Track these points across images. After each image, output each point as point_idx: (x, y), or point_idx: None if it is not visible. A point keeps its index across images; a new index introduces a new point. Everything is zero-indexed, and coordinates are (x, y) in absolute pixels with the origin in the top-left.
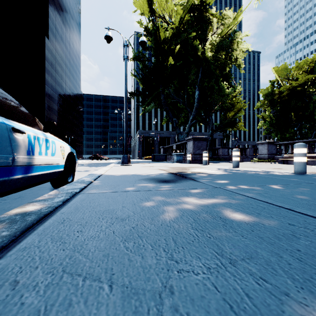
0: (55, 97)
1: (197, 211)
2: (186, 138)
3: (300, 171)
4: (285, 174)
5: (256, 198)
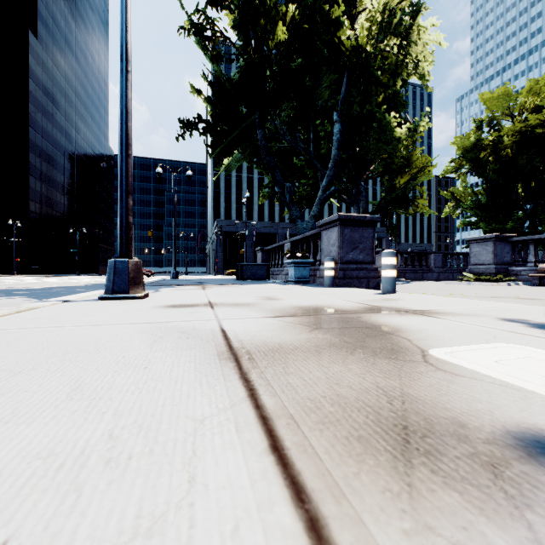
0: (51, 153)
1: None
2: (319, 222)
3: None
4: None
5: None
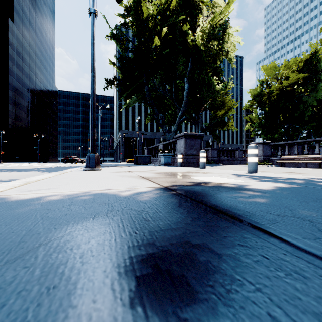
0: (21, 90)
1: None
2: (175, 136)
3: None
4: None
5: None
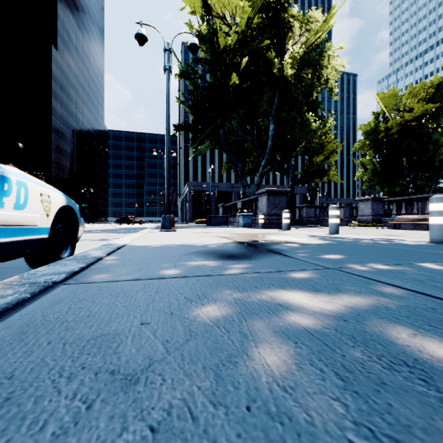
0: (66, 133)
1: (329, 338)
2: (257, 192)
3: (441, 239)
4: (419, 244)
5: (430, 294)
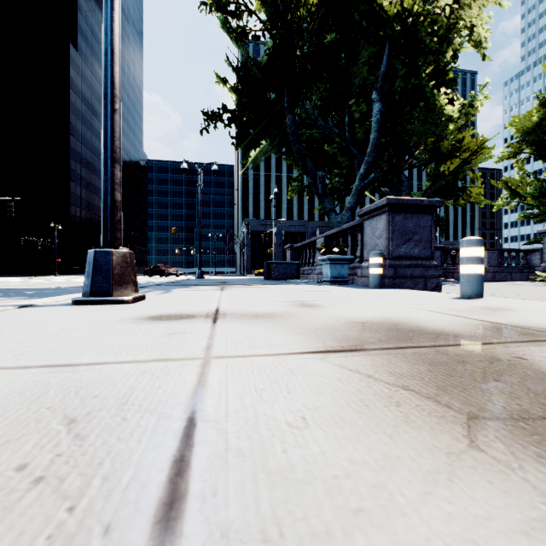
0: (90, 159)
1: None
2: (361, 210)
3: None
4: None
5: None
